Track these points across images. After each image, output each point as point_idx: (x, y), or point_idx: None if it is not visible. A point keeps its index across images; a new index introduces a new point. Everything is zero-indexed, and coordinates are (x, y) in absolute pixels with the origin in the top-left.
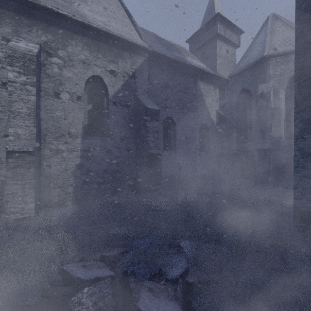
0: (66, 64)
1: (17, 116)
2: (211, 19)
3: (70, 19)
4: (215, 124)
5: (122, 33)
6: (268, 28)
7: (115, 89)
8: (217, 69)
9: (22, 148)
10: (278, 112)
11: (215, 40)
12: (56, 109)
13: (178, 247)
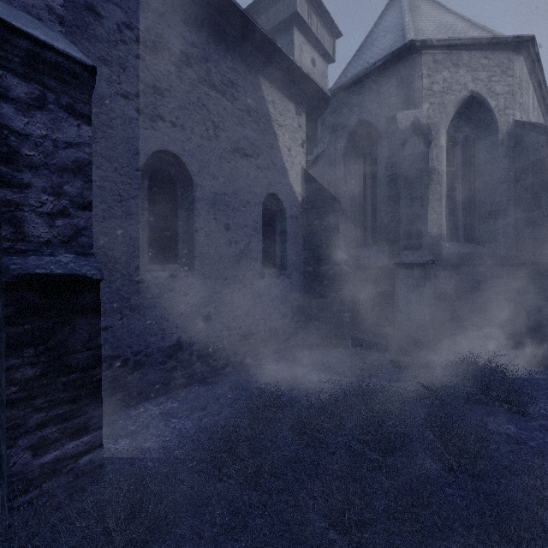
0: None
1: None
2: None
3: None
4: (299, 200)
5: None
6: (405, 2)
7: None
8: None
9: None
10: (437, 177)
11: (292, 28)
12: None
13: None
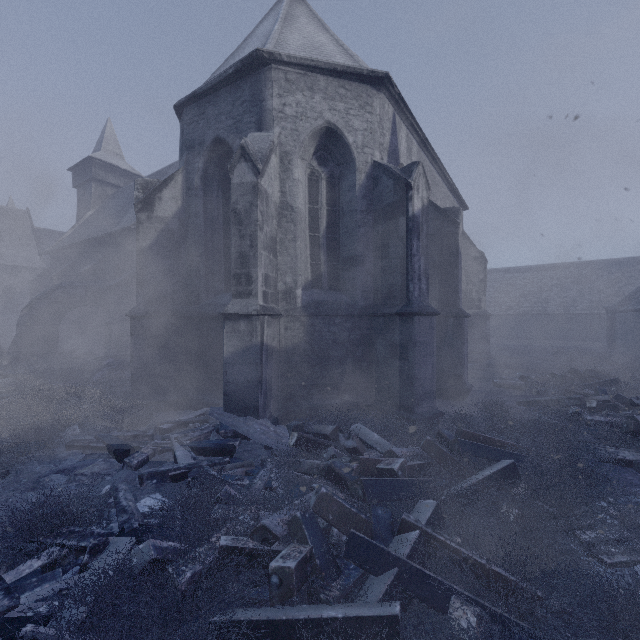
0: None
1: None
2: None
3: None
4: None
5: (27, 260)
6: None
7: (22, 290)
8: None
9: None
10: None
11: None
12: None
13: None
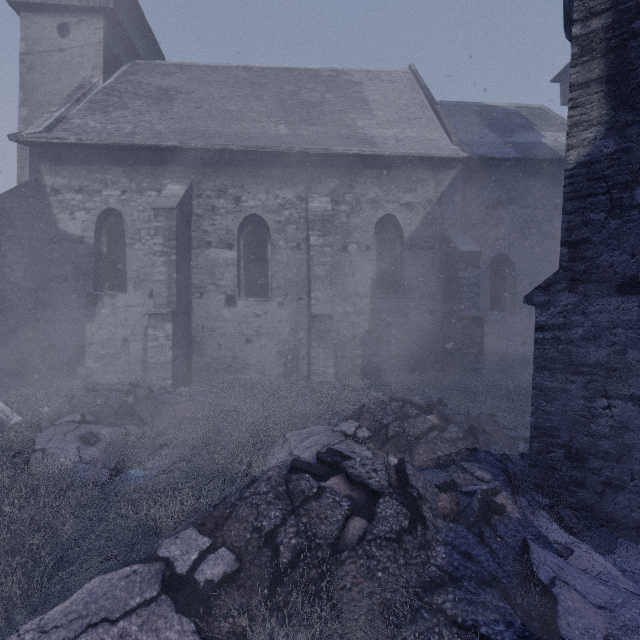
0: (353, 209)
1: (317, 280)
2: None
3: (359, 155)
4: None
5: (422, 144)
6: None
7: (412, 228)
8: None
9: (324, 312)
10: None
11: None
12: (344, 265)
13: None
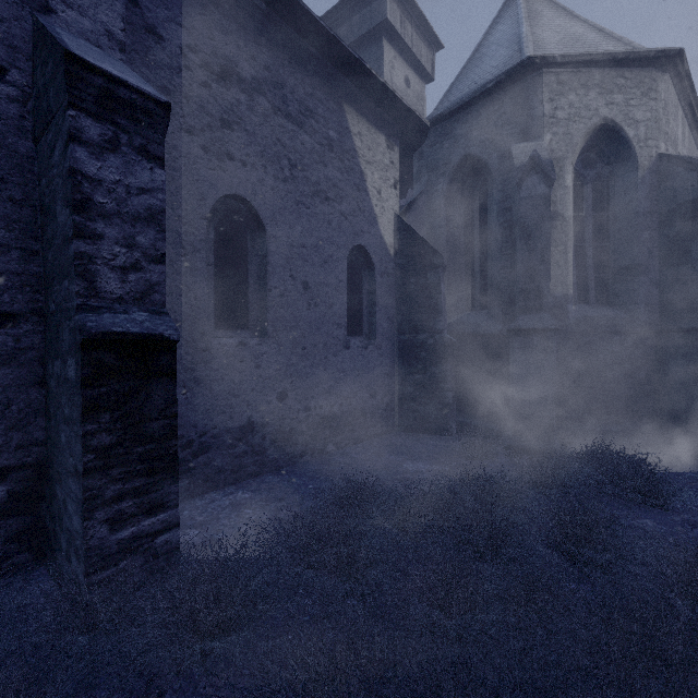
0: None
1: None
2: None
3: None
4: (391, 253)
5: None
6: (522, 8)
7: None
8: None
9: None
10: (562, 224)
11: (381, 40)
12: None
13: None
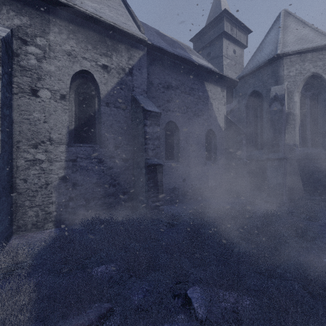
0: (46, 55)
1: None
2: (217, 15)
3: None
4: (223, 130)
5: (117, 22)
6: (281, 25)
7: (108, 88)
8: (224, 71)
9: None
10: (292, 116)
11: (222, 38)
12: (33, 110)
13: (185, 297)
